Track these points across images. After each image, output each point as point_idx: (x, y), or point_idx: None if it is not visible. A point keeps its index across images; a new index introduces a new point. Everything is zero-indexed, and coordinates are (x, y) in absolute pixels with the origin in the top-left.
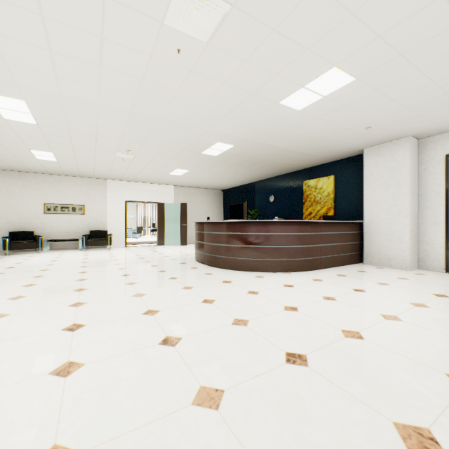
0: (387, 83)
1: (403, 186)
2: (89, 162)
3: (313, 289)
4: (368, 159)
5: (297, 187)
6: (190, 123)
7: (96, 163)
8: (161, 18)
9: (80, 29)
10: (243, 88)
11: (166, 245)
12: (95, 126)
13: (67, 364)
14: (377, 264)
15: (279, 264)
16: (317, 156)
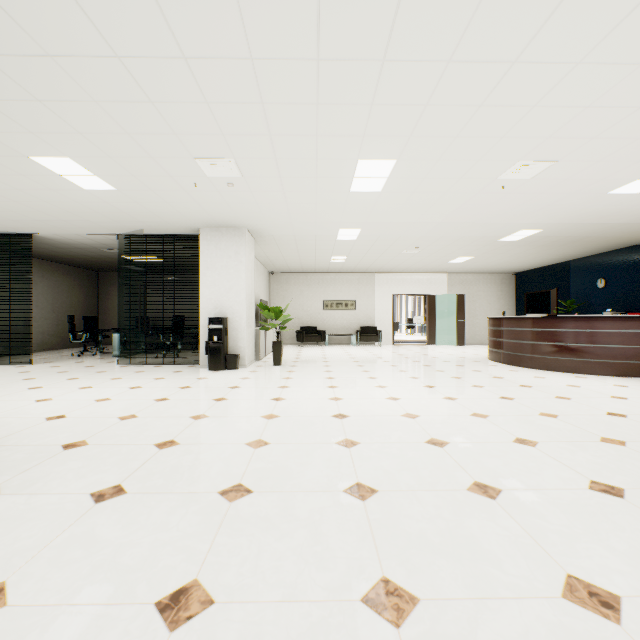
0: None
1: None
2: (371, 260)
3: None
4: None
5: None
6: (494, 221)
7: (376, 260)
8: (495, 177)
9: (432, 192)
10: (562, 192)
11: (438, 345)
12: (399, 235)
13: (447, 397)
14: None
15: (609, 367)
16: None
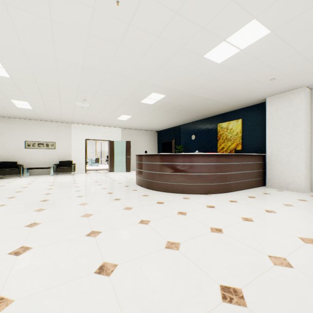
0: (297, 35)
1: (299, 126)
2: (56, 109)
3: (231, 210)
4: (270, 106)
5: (212, 128)
6: (131, 76)
7: (62, 111)
8: None
9: None
10: (174, 41)
11: (115, 172)
12: (56, 79)
13: None
14: (277, 187)
15: (201, 188)
16: (229, 104)
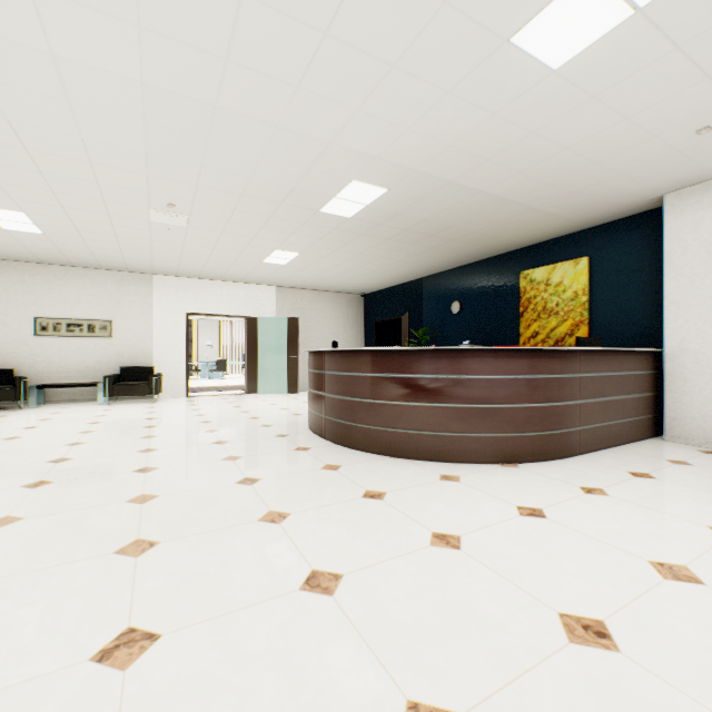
0: None
1: None
2: (105, 235)
3: (603, 527)
4: (676, 216)
5: (506, 284)
6: (288, 123)
7: (120, 239)
8: None
9: None
10: None
11: (261, 394)
12: (77, 136)
13: None
14: (698, 441)
15: (491, 446)
16: (557, 215)
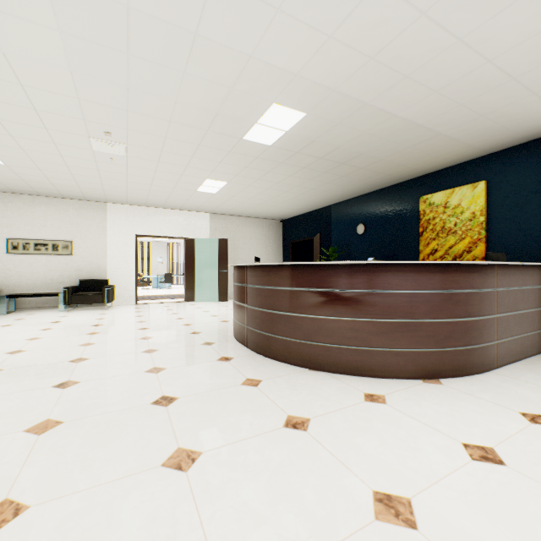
0: None
1: None
2: (58, 166)
3: None
4: None
5: (406, 208)
6: (207, 30)
7: (71, 169)
8: None
9: None
10: None
11: (197, 302)
12: None
13: None
14: None
15: (412, 361)
16: (460, 141)
